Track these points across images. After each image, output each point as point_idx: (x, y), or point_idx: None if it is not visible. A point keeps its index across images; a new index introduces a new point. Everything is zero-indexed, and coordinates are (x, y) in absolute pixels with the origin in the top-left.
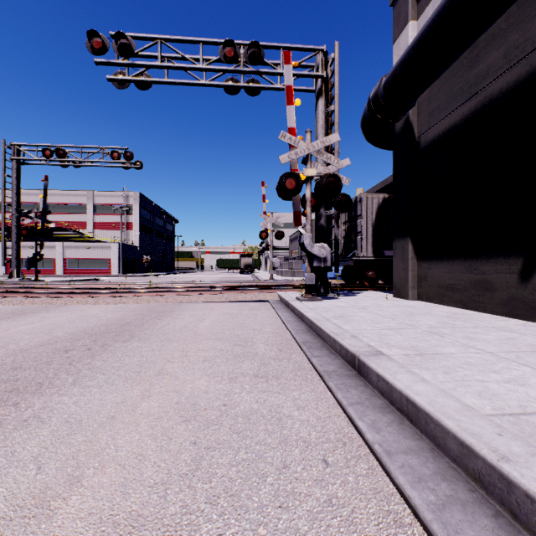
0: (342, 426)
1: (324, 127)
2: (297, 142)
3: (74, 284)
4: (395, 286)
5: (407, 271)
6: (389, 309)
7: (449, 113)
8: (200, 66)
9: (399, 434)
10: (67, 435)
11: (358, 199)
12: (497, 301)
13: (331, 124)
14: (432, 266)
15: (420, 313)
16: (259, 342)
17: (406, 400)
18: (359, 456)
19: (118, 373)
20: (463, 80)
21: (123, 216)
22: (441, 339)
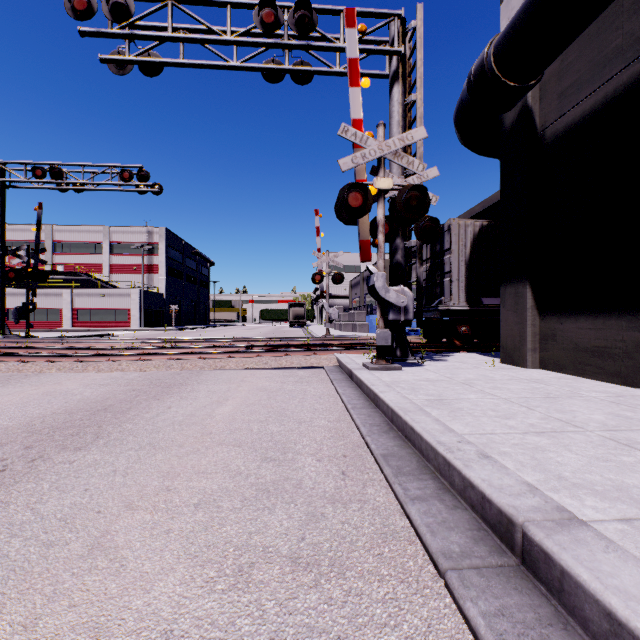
0: None
1: (401, 125)
2: (365, 140)
3: (68, 342)
4: (504, 347)
5: (524, 327)
6: (508, 386)
7: (596, 88)
8: (227, 38)
9: None
10: None
11: (445, 228)
12: None
13: (410, 122)
14: (565, 320)
15: (564, 395)
16: (306, 453)
17: None
18: None
19: (7, 546)
20: (623, 34)
21: (146, 257)
22: None
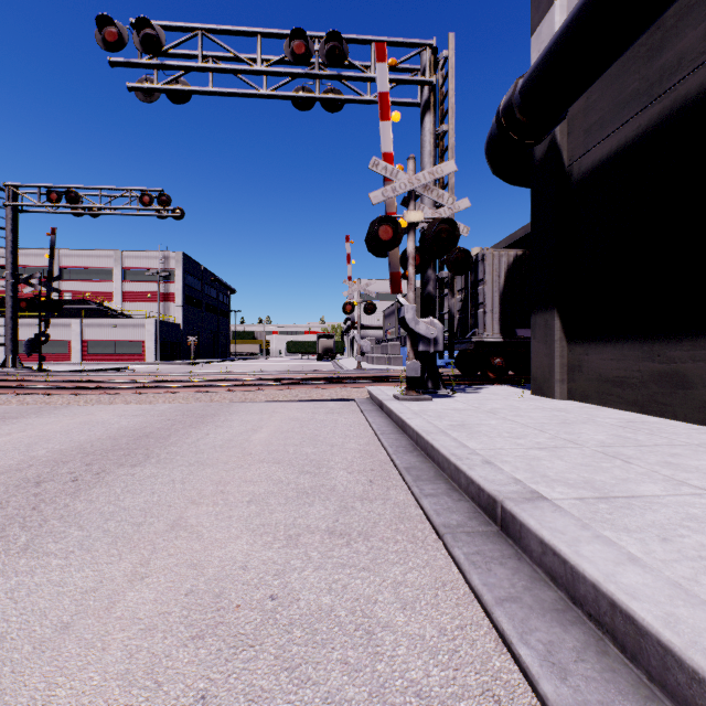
0: (488, 653)
1: (433, 155)
2: (395, 174)
3: (87, 375)
4: (535, 378)
5: (552, 358)
6: (530, 414)
7: (617, 128)
8: (258, 68)
9: (607, 683)
10: None
11: (479, 257)
12: (694, 402)
13: (442, 151)
14: (590, 351)
15: (579, 421)
16: (338, 468)
17: (610, 606)
18: None
19: (106, 525)
20: (639, 78)
21: (162, 284)
22: (628, 467)
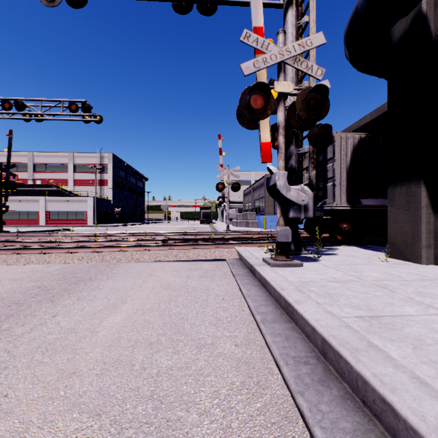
0: None
1: None
2: (266, 46)
3: (24, 236)
4: (393, 243)
5: (417, 224)
6: (432, 290)
7: None
8: None
9: None
10: None
11: None
12: None
13: None
14: None
15: None
16: None
17: None
18: None
19: None
20: None
21: (99, 174)
22: None
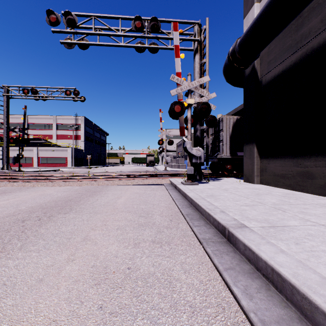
0: (220, 290)
1: (199, 73)
2: (182, 82)
3: (41, 173)
4: (245, 174)
5: (253, 165)
6: (242, 190)
7: (282, 61)
8: (119, 33)
9: (269, 301)
10: (0, 298)
11: (220, 119)
12: (316, 185)
13: (203, 71)
14: (270, 162)
15: (264, 193)
16: (156, 214)
17: (271, 270)
18: (237, 322)
19: (55, 239)
20: (292, 39)
21: (74, 131)
22: (284, 214)
